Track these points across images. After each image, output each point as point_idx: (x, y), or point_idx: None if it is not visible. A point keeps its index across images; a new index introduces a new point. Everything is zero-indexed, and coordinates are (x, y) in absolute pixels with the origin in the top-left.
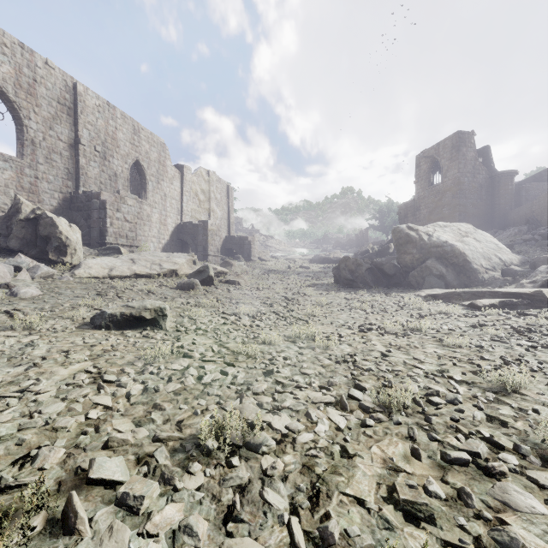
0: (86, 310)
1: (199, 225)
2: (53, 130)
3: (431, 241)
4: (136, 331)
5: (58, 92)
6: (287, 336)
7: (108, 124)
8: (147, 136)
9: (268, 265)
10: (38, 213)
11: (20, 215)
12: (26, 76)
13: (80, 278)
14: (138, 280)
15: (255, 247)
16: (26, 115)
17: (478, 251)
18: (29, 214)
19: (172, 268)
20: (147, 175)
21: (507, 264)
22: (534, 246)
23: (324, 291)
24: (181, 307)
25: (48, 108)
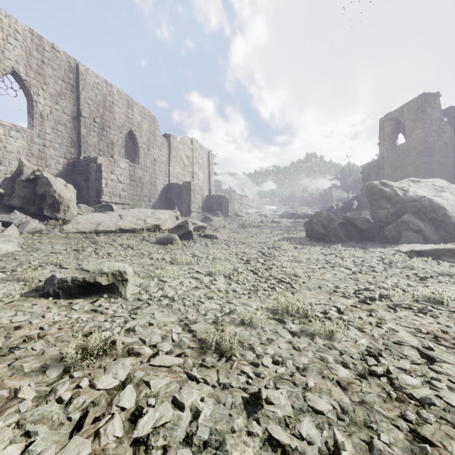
0: (51, 269)
1: (183, 186)
2: (59, 105)
3: (407, 195)
4: (89, 300)
5: (63, 72)
6: (271, 310)
7: (106, 99)
8: (139, 110)
9: (243, 220)
10: (38, 174)
11: (22, 176)
12: (36, 58)
13: (68, 233)
14: (122, 234)
15: (232, 204)
16: (36, 91)
17: None
18: (30, 175)
19: (155, 223)
20: (139, 143)
21: None
22: None
23: (298, 245)
24: (154, 265)
25: (54, 86)
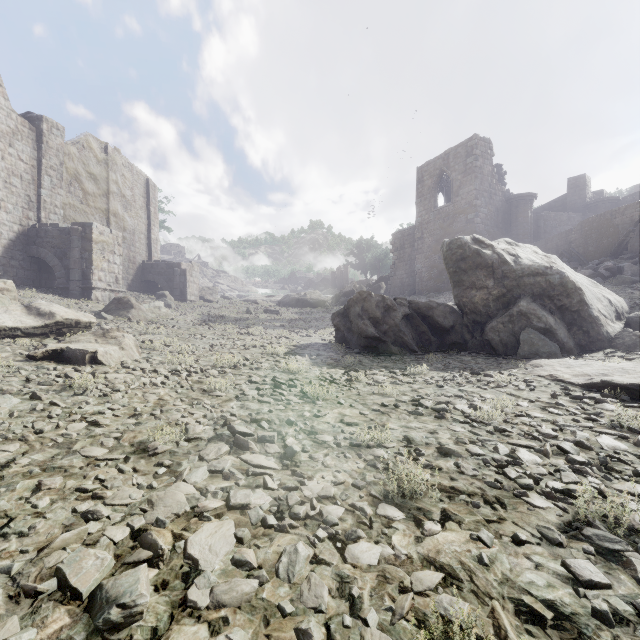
0: None
1: (72, 231)
2: None
3: (522, 263)
4: None
5: None
6: None
7: None
8: None
9: (214, 309)
10: None
11: None
12: None
13: None
14: None
15: (194, 279)
16: None
17: (586, 286)
18: None
19: None
20: None
21: (619, 309)
22: (607, 284)
23: (332, 369)
24: None
25: None
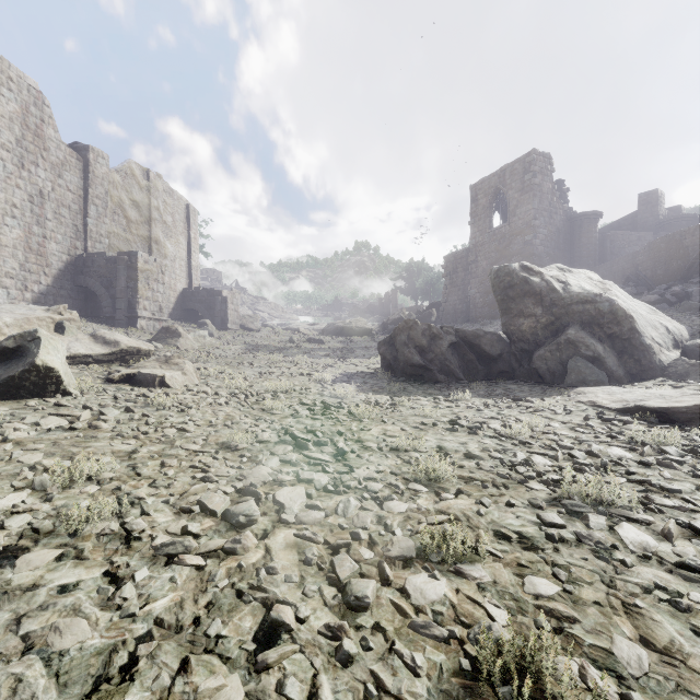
0: None
1: (118, 260)
2: None
3: (571, 291)
4: None
5: None
6: None
7: None
8: None
9: (256, 338)
10: None
11: None
12: None
13: None
14: None
15: (235, 307)
16: None
17: (641, 313)
18: None
19: None
20: None
21: (678, 337)
22: (672, 310)
23: (377, 395)
24: None
25: None
